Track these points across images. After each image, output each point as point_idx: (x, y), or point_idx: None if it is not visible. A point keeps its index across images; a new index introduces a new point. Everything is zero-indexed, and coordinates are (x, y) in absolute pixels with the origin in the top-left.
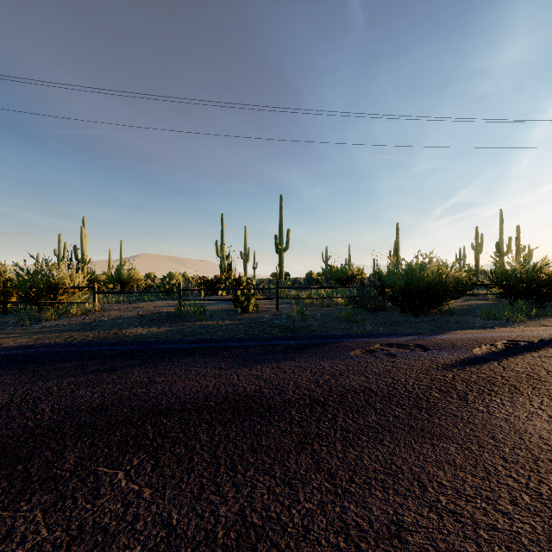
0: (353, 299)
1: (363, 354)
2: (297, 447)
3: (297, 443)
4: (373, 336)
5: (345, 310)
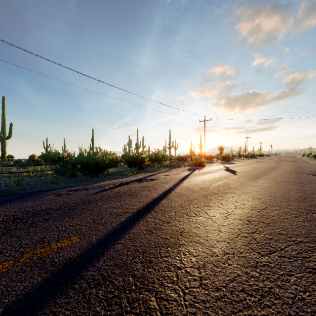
0: (58, 171)
1: (54, 196)
2: (1, 235)
3: (1, 234)
4: (64, 188)
5: (51, 177)
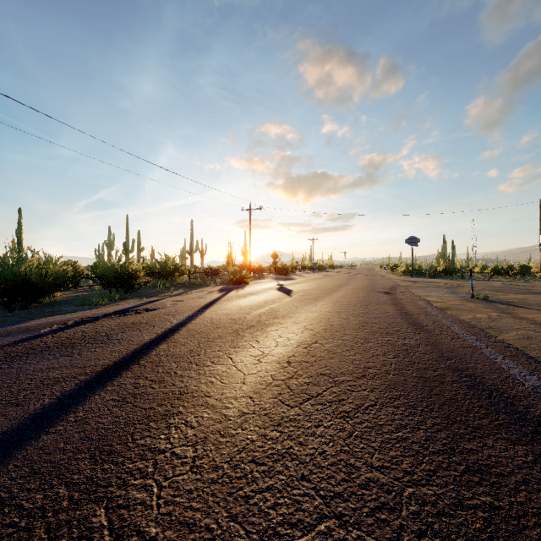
0: None
1: None
2: None
3: None
4: None
5: None
